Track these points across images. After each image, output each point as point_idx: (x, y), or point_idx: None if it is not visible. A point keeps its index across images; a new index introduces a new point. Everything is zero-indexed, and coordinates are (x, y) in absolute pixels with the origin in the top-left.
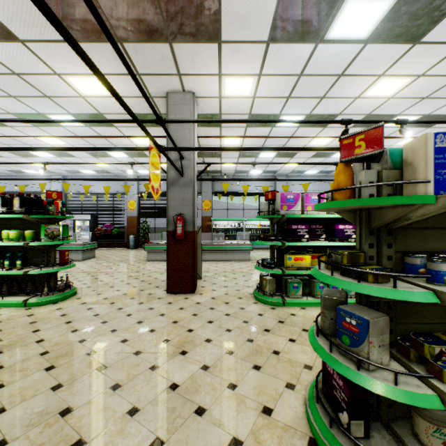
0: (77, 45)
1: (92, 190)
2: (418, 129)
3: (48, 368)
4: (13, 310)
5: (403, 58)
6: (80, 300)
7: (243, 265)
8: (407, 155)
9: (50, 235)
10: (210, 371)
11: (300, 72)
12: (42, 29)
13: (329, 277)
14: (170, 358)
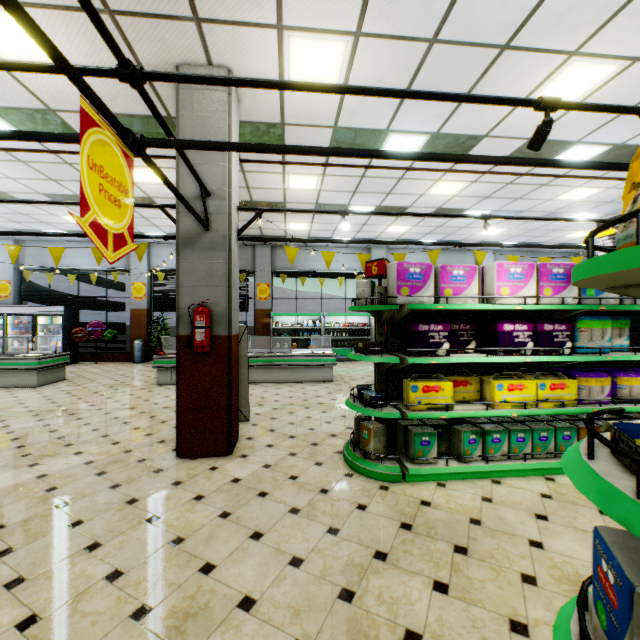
0: None
1: (68, 265)
2: (598, 172)
3: None
4: None
5: (622, 15)
6: None
7: (322, 390)
8: None
9: None
10: None
11: (432, 32)
12: None
13: None
14: None
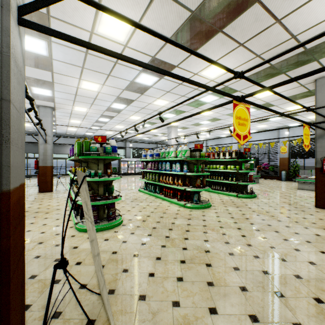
0: (279, 113)
1: (254, 142)
2: None
3: (257, 215)
4: (233, 197)
5: None
6: (259, 200)
7: None
8: None
9: (245, 168)
10: None
11: None
12: (247, 85)
13: None
14: (315, 228)
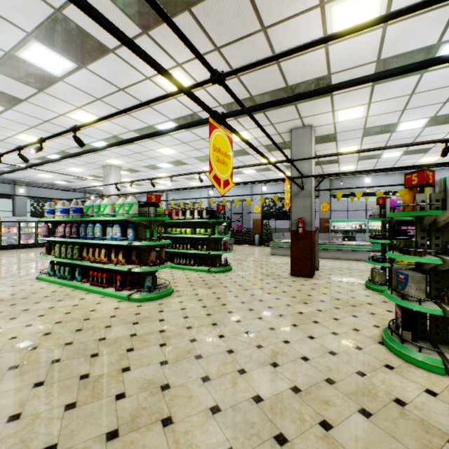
0: (264, 156)
1: (227, 199)
2: None
3: (235, 296)
4: (204, 273)
5: None
6: (235, 273)
7: (361, 264)
8: (447, 184)
9: (219, 231)
10: (322, 312)
11: (410, 92)
12: None
13: (390, 254)
14: (297, 303)
